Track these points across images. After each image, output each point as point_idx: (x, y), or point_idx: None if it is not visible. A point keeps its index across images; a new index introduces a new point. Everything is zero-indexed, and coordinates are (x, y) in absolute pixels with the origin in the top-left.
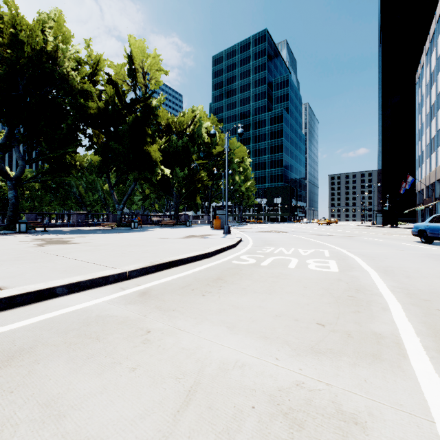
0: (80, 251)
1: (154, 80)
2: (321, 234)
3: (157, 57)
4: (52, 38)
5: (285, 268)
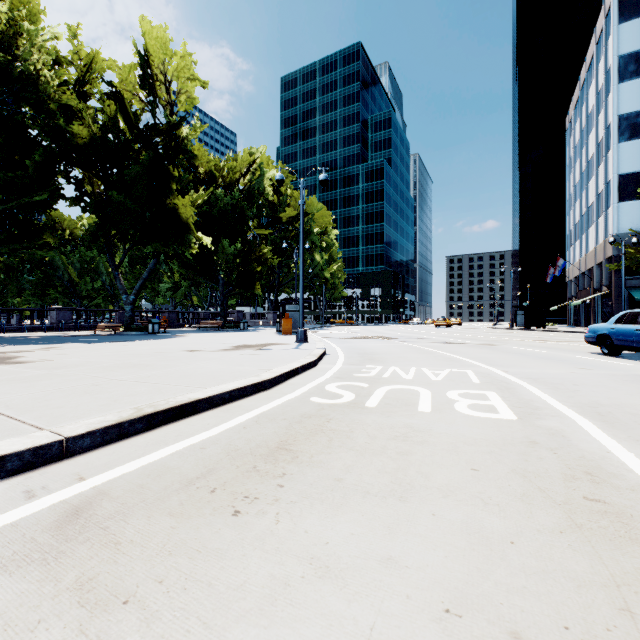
0: (9, 380)
1: (186, 98)
2: (446, 342)
3: (190, 60)
4: (4, 9)
5: (414, 413)
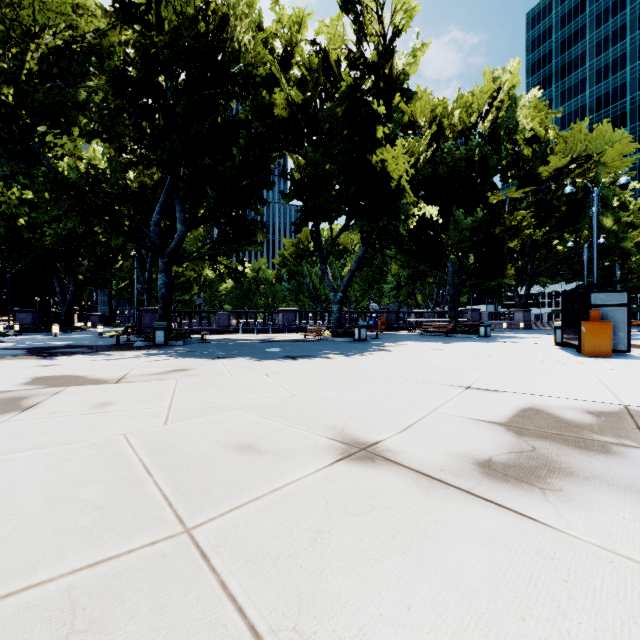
0: None
1: (400, 13)
2: None
3: None
4: None
5: None
